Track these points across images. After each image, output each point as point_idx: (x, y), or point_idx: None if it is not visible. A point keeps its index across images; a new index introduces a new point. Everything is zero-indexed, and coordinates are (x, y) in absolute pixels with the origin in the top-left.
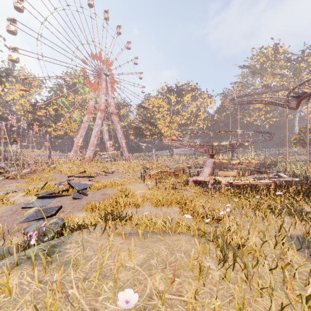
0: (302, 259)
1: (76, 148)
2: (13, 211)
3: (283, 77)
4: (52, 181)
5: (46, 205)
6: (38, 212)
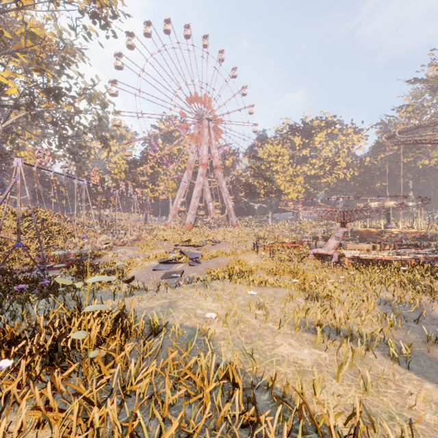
0: (376, 309)
1: (174, 212)
2: (147, 272)
3: None
4: (162, 249)
5: (170, 269)
6: (167, 273)
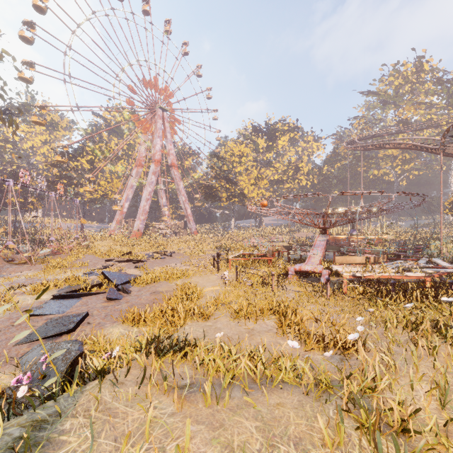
0: None
1: (120, 217)
2: (12, 321)
3: (430, 108)
4: (81, 268)
5: (65, 310)
6: (50, 323)
